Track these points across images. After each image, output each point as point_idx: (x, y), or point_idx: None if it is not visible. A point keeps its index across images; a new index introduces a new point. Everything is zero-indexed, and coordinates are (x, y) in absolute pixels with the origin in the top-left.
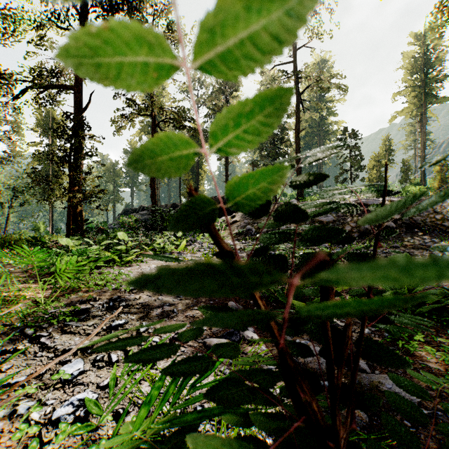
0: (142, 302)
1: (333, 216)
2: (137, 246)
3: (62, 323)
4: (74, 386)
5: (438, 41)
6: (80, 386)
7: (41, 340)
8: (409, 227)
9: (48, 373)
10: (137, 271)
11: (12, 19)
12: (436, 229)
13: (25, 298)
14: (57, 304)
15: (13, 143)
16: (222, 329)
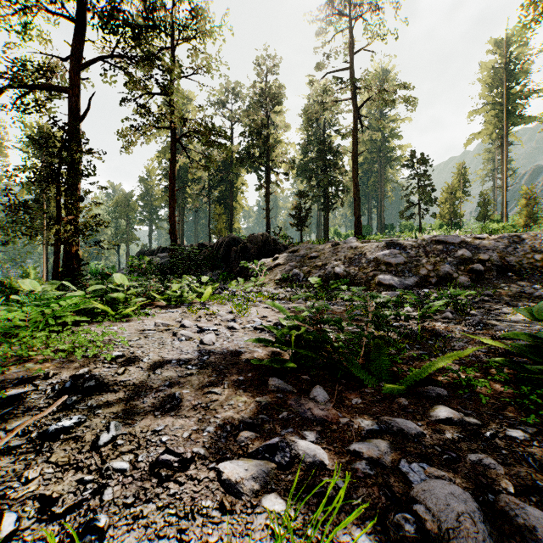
0: (126, 379)
1: (404, 256)
2: (145, 294)
3: None
4: None
5: (523, 49)
6: None
7: None
8: (501, 270)
9: None
10: (135, 329)
11: None
12: (535, 272)
13: None
14: None
15: None
16: (257, 435)
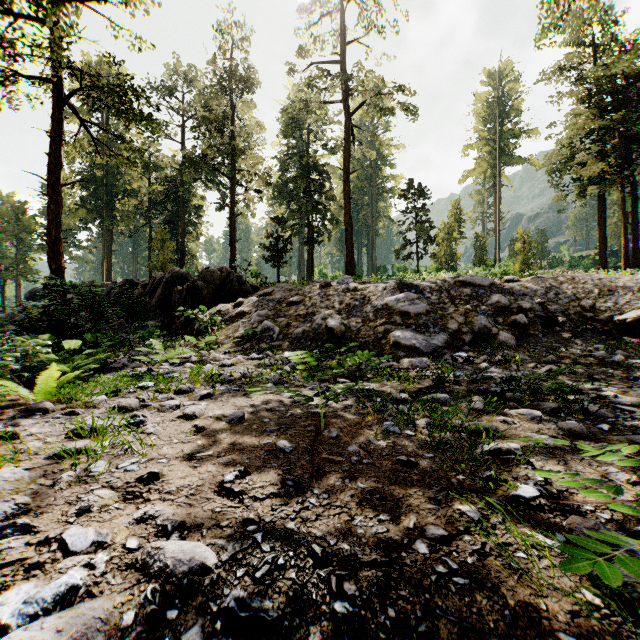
0: None
1: (424, 303)
2: None
3: None
4: None
5: (515, 85)
6: None
7: None
8: (545, 323)
9: None
10: None
11: None
12: (587, 326)
13: None
14: None
15: None
16: None
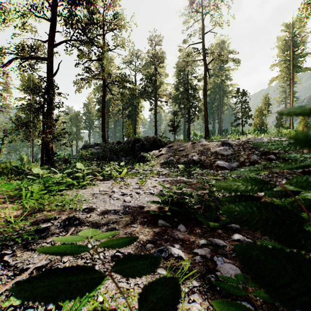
0: (92, 220)
1: (231, 150)
2: (91, 173)
3: (25, 241)
4: (24, 309)
5: (302, 29)
6: (30, 309)
7: (4, 259)
8: (285, 158)
9: (5, 294)
10: (90, 193)
11: (2, 9)
12: None
13: (0, 217)
14: (25, 222)
15: (4, 98)
16: (154, 246)
